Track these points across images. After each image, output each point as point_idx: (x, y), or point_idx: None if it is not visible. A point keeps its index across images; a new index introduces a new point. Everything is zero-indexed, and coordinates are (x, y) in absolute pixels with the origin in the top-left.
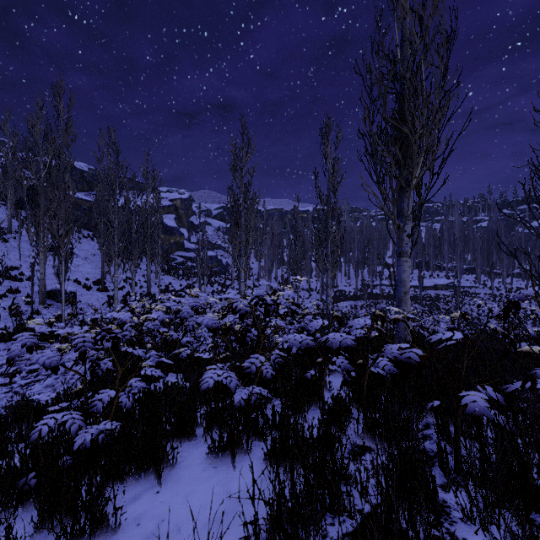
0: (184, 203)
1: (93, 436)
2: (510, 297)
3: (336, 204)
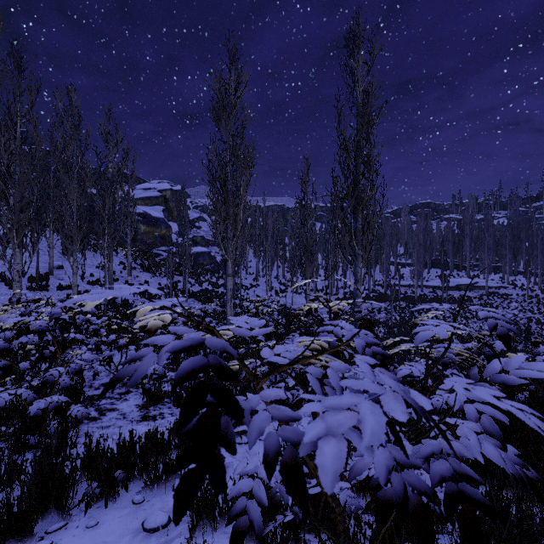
0: (175, 195)
1: None
2: None
3: (372, 151)
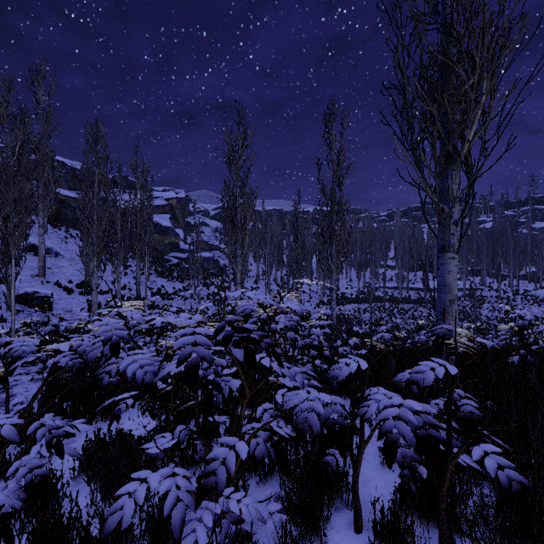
0: (180, 203)
1: None
2: (517, 300)
3: (341, 198)
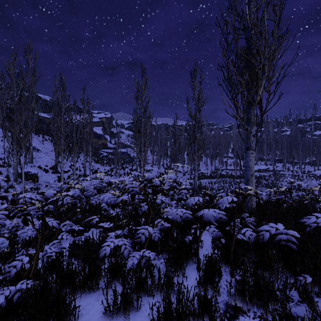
0: (107, 120)
1: (9, 296)
2: (304, 176)
3: (200, 119)
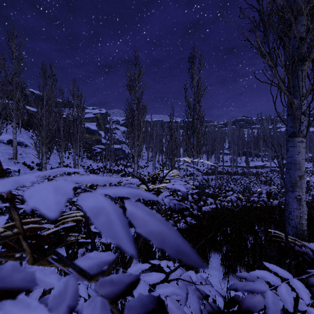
0: (102, 116)
1: None
2: None
3: (200, 110)
